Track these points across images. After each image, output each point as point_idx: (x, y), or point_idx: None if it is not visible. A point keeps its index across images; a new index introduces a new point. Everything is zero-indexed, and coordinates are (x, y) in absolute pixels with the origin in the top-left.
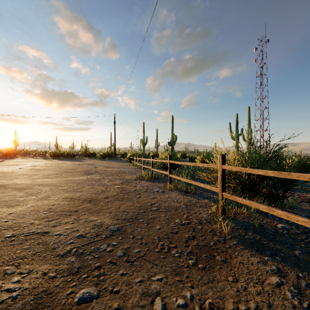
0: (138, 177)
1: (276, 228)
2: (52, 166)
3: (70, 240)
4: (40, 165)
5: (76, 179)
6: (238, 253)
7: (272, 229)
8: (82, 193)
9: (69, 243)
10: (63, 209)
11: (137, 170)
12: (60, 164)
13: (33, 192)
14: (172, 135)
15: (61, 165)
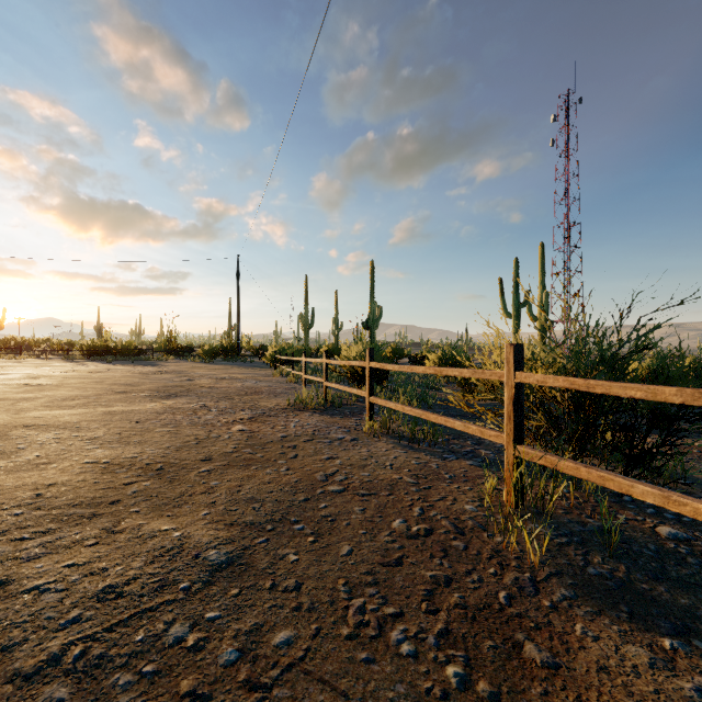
0: (293, 402)
1: (658, 538)
2: (79, 378)
3: (70, 612)
4: (49, 375)
5: (135, 410)
6: (584, 630)
7: (651, 543)
8: (142, 447)
9: (63, 624)
10: (77, 500)
11: (290, 387)
12: (101, 374)
13: (4, 446)
14: (371, 305)
15: (105, 375)
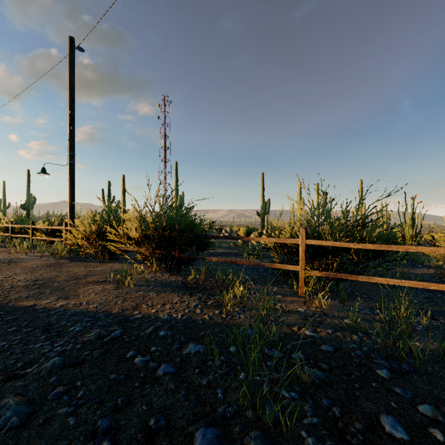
0: None
1: None
2: None
3: None
4: None
5: None
6: None
7: None
8: None
9: None
10: None
11: None
12: None
13: None
14: (27, 196)
15: None
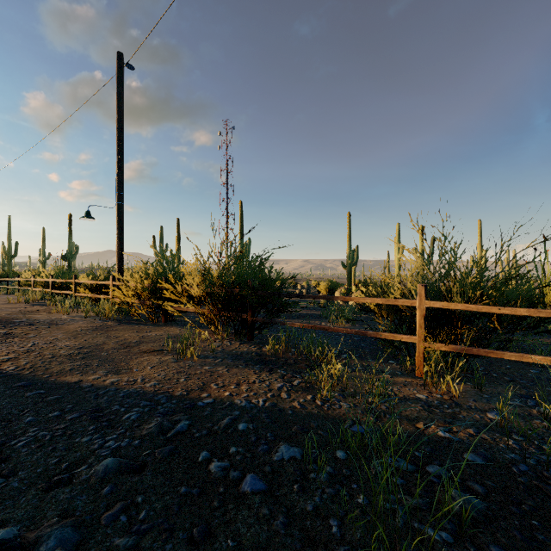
0: None
1: None
2: None
3: None
4: None
5: None
6: None
7: None
8: None
9: None
10: None
11: None
12: None
13: None
14: (69, 244)
15: None
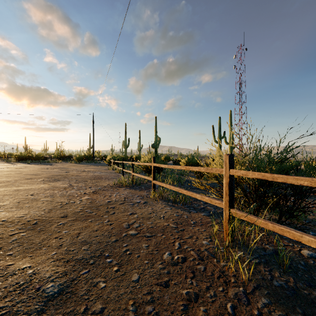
0: (116, 183)
1: (303, 257)
2: (8, 171)
3: None
4: None
5: (33, 188)
6: None
7: (301, 261)
8: (29, 210)
9: None
10: None
11: (116, 175)
12: (22, 169)
13: None
14: (155, 137)
15: (23, 169)
